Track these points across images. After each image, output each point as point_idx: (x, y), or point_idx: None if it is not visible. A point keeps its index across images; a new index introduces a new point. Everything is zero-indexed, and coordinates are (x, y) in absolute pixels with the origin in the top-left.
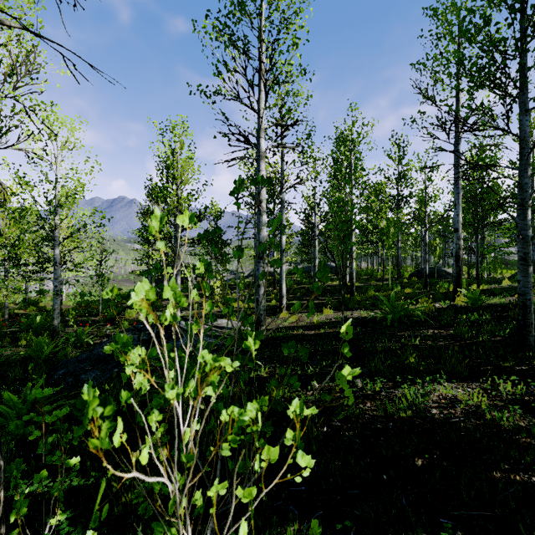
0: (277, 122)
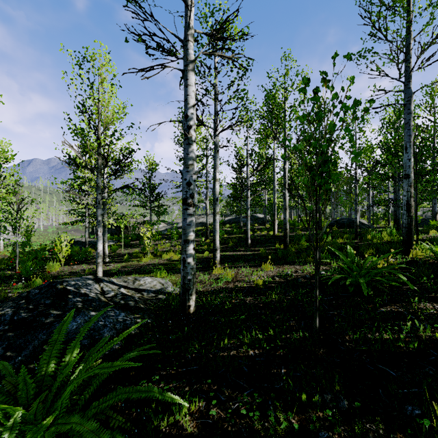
0: (211, 32)
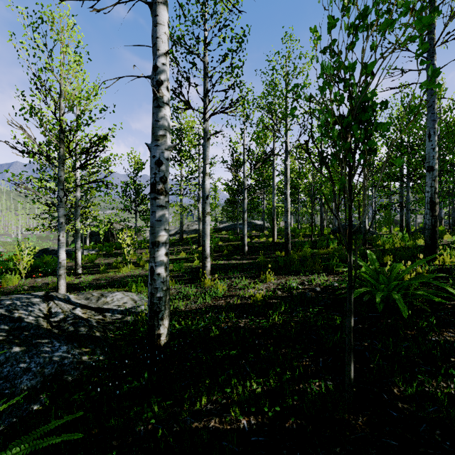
0: None
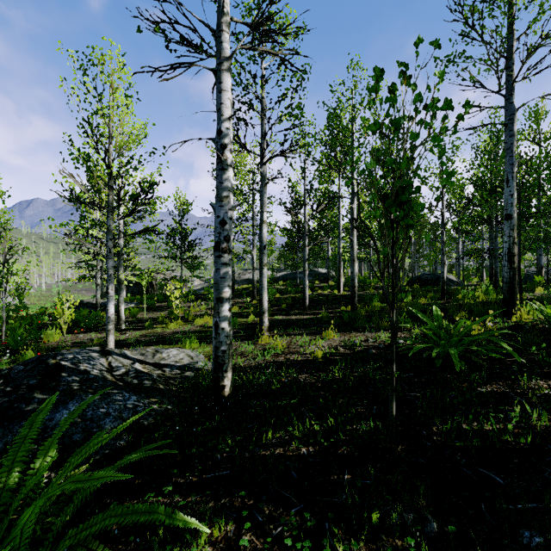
0: (254, 22)
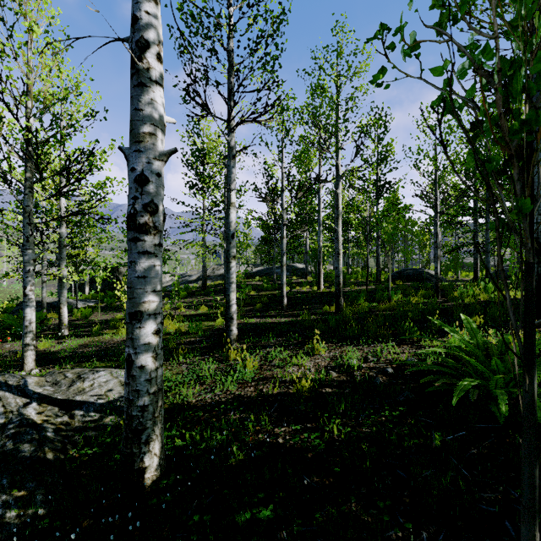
0: None
